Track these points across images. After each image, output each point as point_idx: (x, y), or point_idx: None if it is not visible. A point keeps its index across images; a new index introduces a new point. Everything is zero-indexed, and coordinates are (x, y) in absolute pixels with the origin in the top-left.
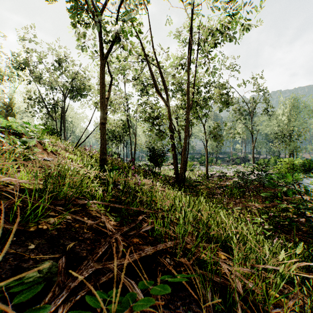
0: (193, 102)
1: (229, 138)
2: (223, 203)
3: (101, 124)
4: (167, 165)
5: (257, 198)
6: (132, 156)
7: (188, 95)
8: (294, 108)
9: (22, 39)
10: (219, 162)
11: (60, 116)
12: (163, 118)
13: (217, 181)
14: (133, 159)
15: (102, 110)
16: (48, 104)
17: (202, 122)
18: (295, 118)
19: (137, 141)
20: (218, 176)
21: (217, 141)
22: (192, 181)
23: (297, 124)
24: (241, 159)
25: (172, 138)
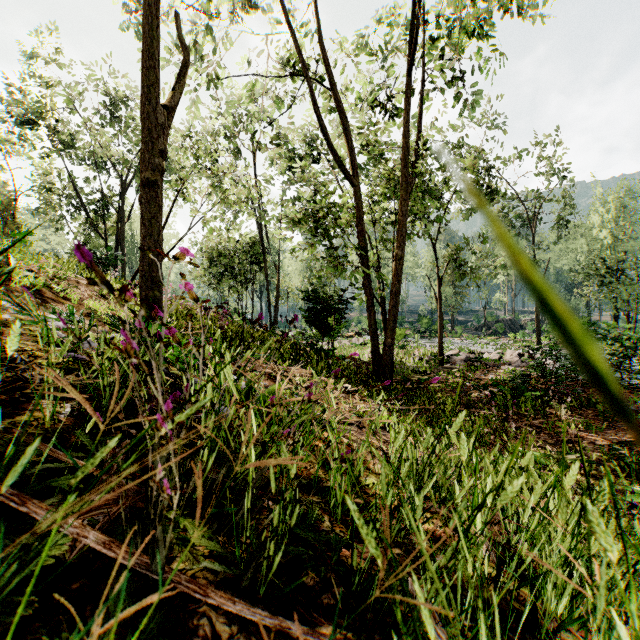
0: (416, 177)
1: (484, 278)
2: (508, 433)
3: (145, 186)
4: (348, 337)
5: (582, 415)
6: (270, 316)
7: (404, 157)
8: (626, 213)
9: (30, 59)
10: (458, 331)
11: (115, 229)
12: (341, 218)
13: (467, 371)
14: (273, 322)
15: (149, 141)
16: (89, 203)
17: (429, 236)
18: (627, 234)
19: (282, 282)
20: (465, 360)
21: (455, 285)
22: (407, 371)
23: (633, 247)
24: (507, 323)
25: (365, 264)
